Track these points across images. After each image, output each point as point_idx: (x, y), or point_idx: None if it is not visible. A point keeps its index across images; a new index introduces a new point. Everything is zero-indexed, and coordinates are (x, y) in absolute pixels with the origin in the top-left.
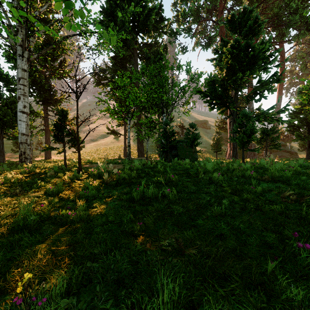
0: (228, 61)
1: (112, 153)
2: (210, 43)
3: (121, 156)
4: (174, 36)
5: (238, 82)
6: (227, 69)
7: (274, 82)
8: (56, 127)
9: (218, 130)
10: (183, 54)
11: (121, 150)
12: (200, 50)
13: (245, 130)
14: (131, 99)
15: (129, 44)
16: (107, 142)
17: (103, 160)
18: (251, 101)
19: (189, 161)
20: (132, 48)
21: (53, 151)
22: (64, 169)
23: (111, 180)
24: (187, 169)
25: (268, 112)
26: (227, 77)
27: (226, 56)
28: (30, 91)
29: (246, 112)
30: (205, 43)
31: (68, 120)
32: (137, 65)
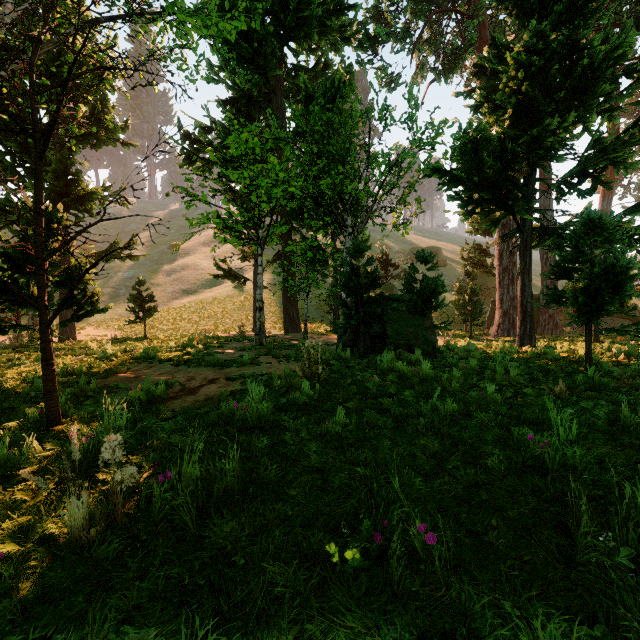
0: (518, 87)
1: (227, 321)
2: (455, 64)
3: (249, 329)
4: (370, 47)
5: (545, 142)
6: (515, 108)
7: (639, 142)
8: (11, 262)
9: (470, 269)
10: (391, 92)
11: (249, 315)
12: (428, 85)
13: (602, 269)
14: (261, 187)
15: (263, 66)
16: (218, 295)
17: (188, 349)
18: (547, 203)
19: (419, 354)
20: (273, 78)
21: (97, 317)
22: (36, 395)
23: (114, 515)
24: (450, 419)
25: (624, 222)
26: (515, 131)
27: (511, 76)
28: (20, 176)
29: (597, 214)
30: (442, 65)
31: (116, 245)
32: (283, 116)
